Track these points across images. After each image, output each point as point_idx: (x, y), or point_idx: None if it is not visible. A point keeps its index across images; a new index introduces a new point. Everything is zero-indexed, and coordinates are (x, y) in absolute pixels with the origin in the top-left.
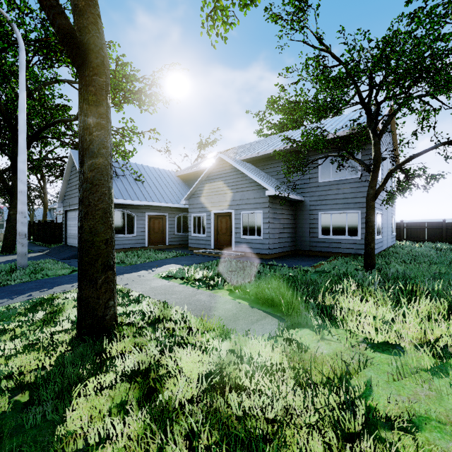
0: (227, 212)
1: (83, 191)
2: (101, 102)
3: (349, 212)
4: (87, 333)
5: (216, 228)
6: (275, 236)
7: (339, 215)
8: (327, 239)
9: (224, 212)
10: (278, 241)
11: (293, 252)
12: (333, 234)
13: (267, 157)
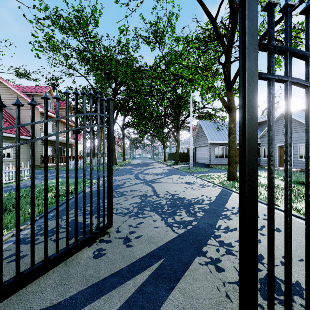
0: None
1: (230, 143)
2: (234, 120)
3: None
4: (230, 179)
5: (279, 154)
6: None
7: None
8: None
9: None
10: None
11: None
12: None
13: None
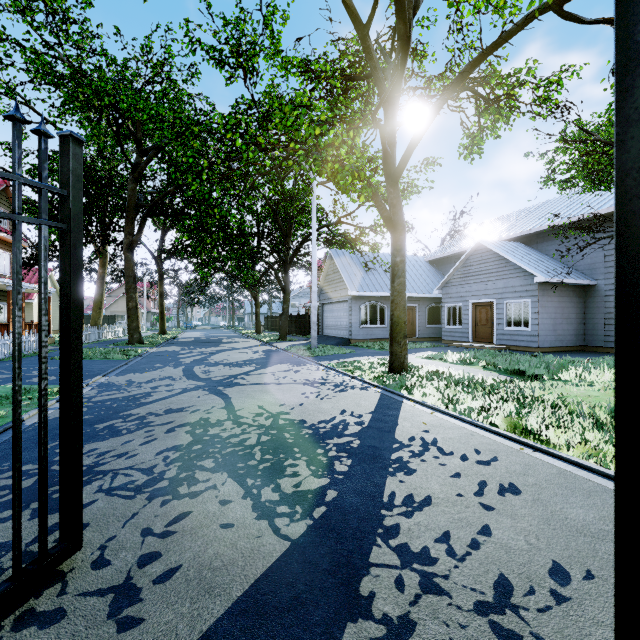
0: (487, 301)
1: (394, 296)
2: (402, 249)
3: None
4: (395, 370)
5: (474, 319)
6: (548, 328)
7: None
8: None
9: (484, 302)
10: (553, 333)
11: (579, 348)
12: None
13: (543, 233)
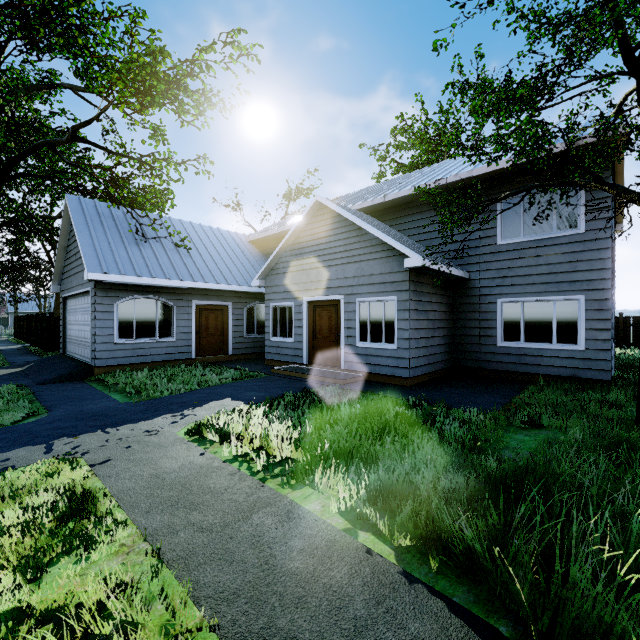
0: (330, 299)
1: None
2: None
3: (560, 300)
4: None
5: (311, 328)
6: (420, 344)
7: (538, 304)
8: (514, 348)
9: (326, 300)
10: (425, 352)
11: (449, 371)
12: (527, 339)
13: (400, 205)
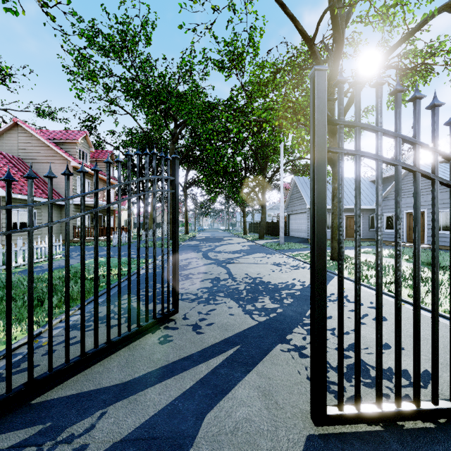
0: None
1: (334, 210)
2: None
3: None
4: (335, 259)
5: (408, 225)
6: None
7: None
8: None
9: None
10: None
11: None
12: None
13: None
